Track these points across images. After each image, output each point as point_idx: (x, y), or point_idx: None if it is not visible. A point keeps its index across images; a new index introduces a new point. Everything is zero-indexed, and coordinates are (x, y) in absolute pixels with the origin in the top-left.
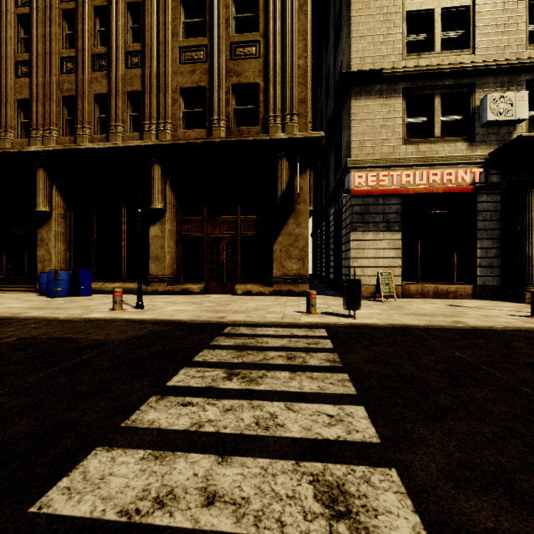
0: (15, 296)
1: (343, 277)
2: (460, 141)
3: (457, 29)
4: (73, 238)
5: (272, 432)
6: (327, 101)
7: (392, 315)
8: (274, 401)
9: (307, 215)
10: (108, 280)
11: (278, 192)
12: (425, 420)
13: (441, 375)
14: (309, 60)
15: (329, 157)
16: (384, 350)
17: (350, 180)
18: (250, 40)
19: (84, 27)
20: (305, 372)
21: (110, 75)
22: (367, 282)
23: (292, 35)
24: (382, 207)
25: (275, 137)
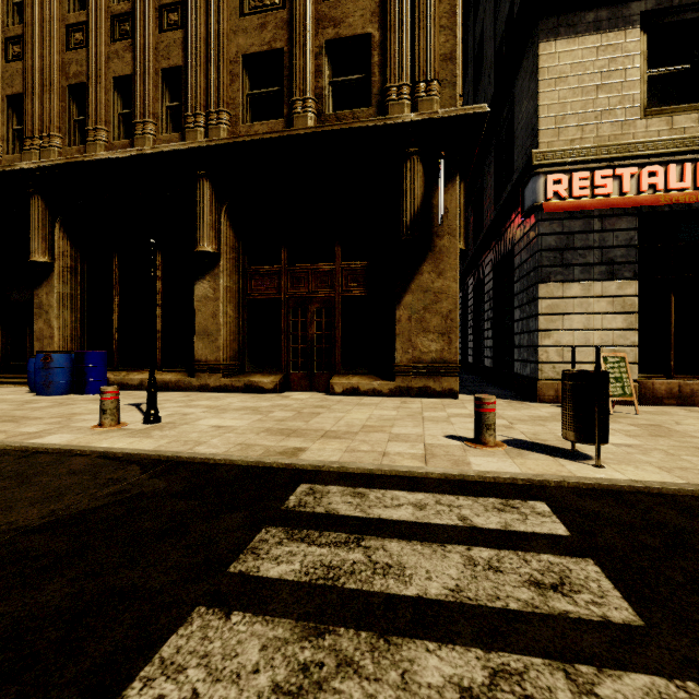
0: None
1: (516, 365)
2: None
3: None
4: (87, 303)
5: None
6: (477, 88)
7: (678, 455)
8: None
9: (456, 256)
10: (137, 368)
11: (404, 217)
12: None
13: None
14: None
15: (484, 172)
16: None
17: (537, 189)
18: None
19: None
20: None
21: (136, 44)
22: None
23: None
24: (599, 236)
25: (400, 119)
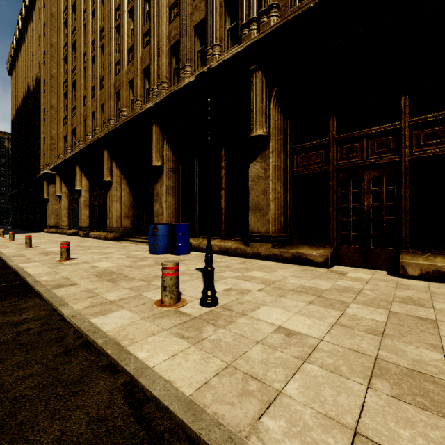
0: (134, 249)
1: None
2: None
3: None
4: (181, 191)
5: None
6: None
7: None
8: None
9: None
10: None
11: None
12: None
13: None
14: None
15: None
16: None
17: None
18: None
19: None
20: None
21: None
22: None
23: None
24: None
25: None
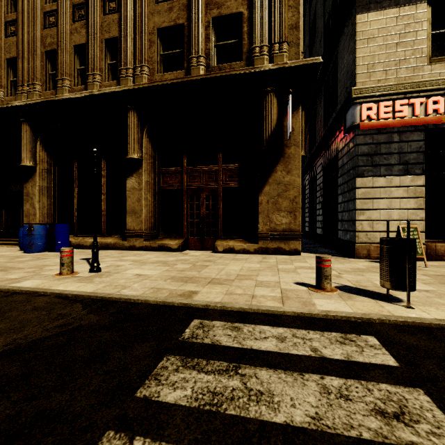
0: None
1: (340, 233)
2: None
3: None
4: (58, 192)
5: None
6: (312, 51)
7: None
8: None
9: (299, 160)
10: (89, 235)
11: (264, 134)
12: None
13: None
14: None
15: (316, 106)
16: None
17: (355, 114)
18: None
19: None
20: None
21: (88, 23)
22: (377, 239)
23: None
24: (398, 145)
25: (262, 68)
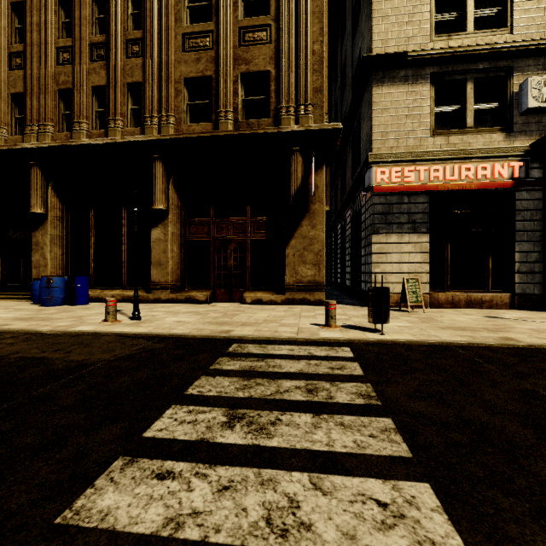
0: (7, 304)
1: (362, 284)
2: (496, 131)
3: (492, 6)
4: (71, 242)
5: (293, 544)
6: (343, 95)
7: (425, 329)
8: (294, 471)
9: (323, 216)
10: (108, 287)
11: (291, 190)
12: (536, 518)
13: (521, 421)
14: (325, 45)
15: (346, 154)
16: (429, 378)
17: (371, 176)
18: (260, 24)
19: (81, 14)
20: (333, 415)
21: (109, 65)
22: (390, 290)
23: (306, 17)
24: (407, 206)
25: (288, 129)
